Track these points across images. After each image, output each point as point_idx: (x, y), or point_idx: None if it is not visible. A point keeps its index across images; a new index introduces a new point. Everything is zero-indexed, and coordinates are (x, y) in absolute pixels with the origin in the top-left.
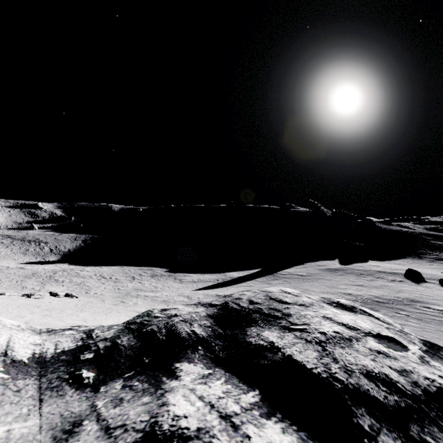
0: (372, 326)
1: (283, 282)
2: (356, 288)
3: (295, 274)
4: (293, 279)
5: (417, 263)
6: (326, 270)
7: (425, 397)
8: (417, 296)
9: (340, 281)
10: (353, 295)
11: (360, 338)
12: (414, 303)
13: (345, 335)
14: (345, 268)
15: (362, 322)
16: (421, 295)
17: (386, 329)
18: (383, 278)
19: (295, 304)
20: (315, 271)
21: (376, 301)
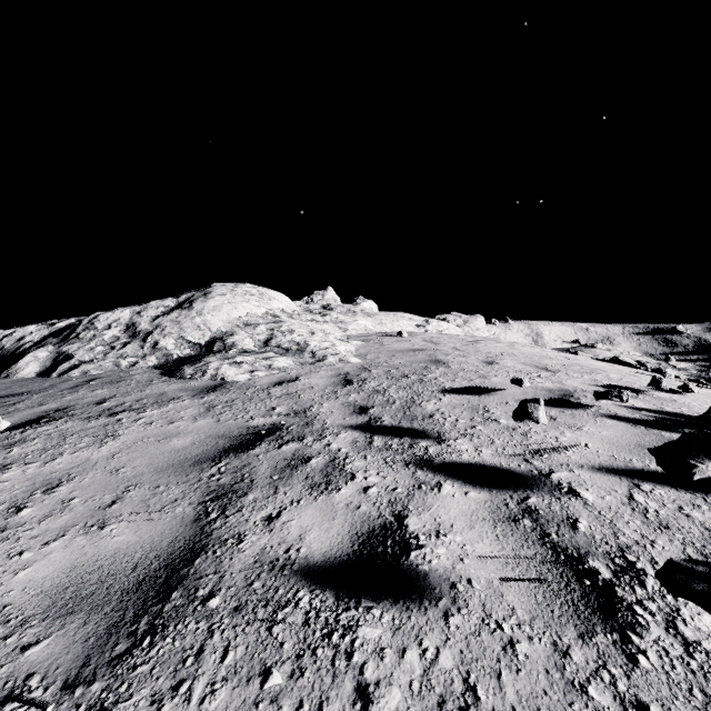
0: None
1: None
2: None
3: None
4: None
5: None
6: None
7: None
8: None
9: None
10: None
11: None
12: None
13: None
14: None
15: None
16: None
17: None
18: None
19: None
20: None
21: None
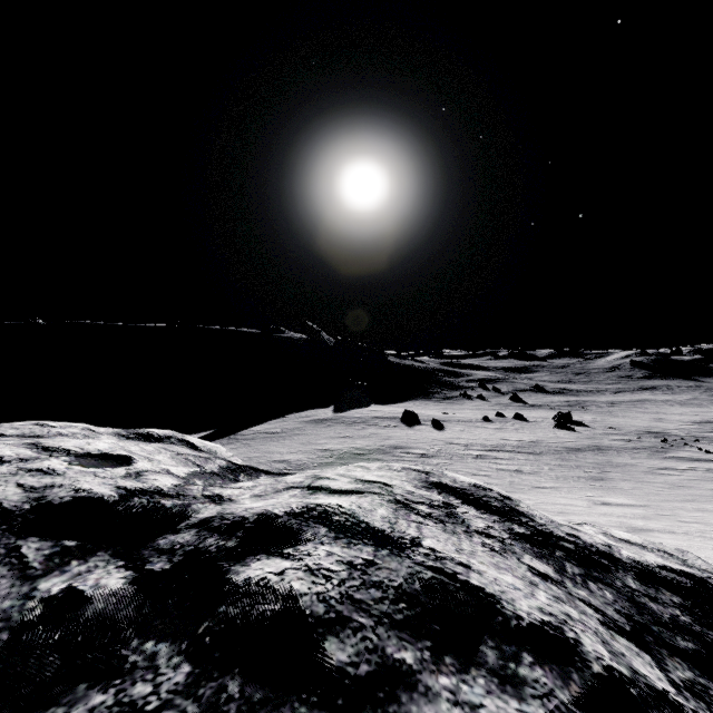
0: (133, 450)
1: (239, 446)
2: (339, 441)
3: (265, 432)
4: (258, 439)
5: (424, 404)
6: (311, 423)
7: (26, 511)
8: (404, 441)
9: (323, 434)
10: (330, 451)
11: (40, 458)
12: (397, 450)
13: (10, 458)
14: (337, 417)
15: (102, 444)
16: (408, 439)
17: (171, 455)
18: (376, 425)
19: (19, 436)
20: (296, 425)
21: (355, 454)
